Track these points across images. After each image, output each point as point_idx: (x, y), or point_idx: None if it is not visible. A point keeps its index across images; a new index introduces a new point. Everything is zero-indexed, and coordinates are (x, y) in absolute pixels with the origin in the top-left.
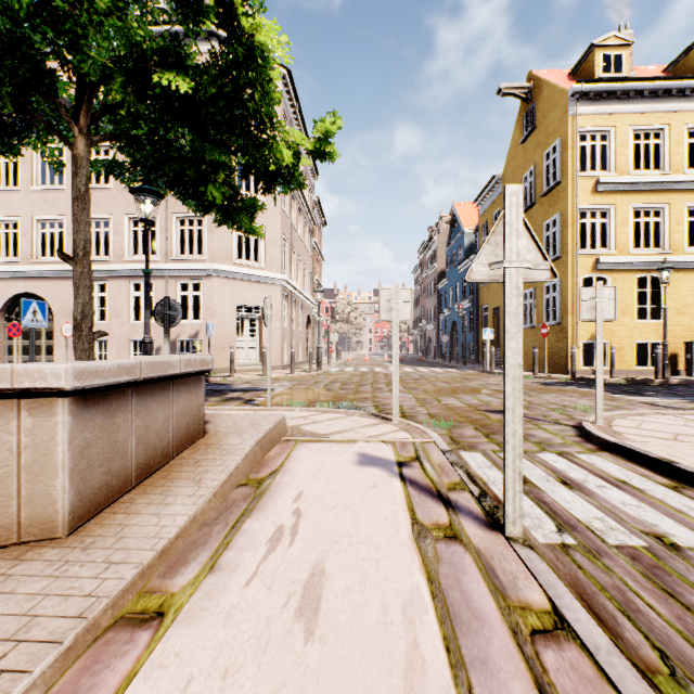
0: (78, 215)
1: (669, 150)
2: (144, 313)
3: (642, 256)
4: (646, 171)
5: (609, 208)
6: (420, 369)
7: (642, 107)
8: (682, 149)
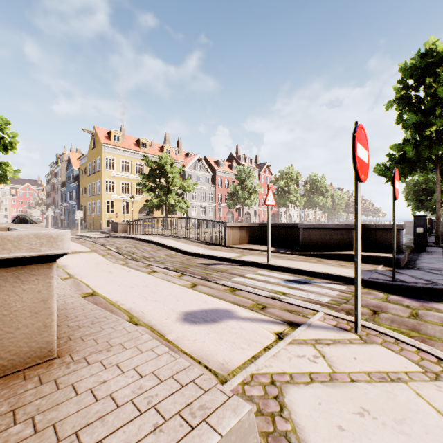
0: None
1: (131, 167)
2: None
3: (123, 196)
4: (125, 172)
5: (115, 181)
6: None
7: (124, 154)
8: (134, 168)
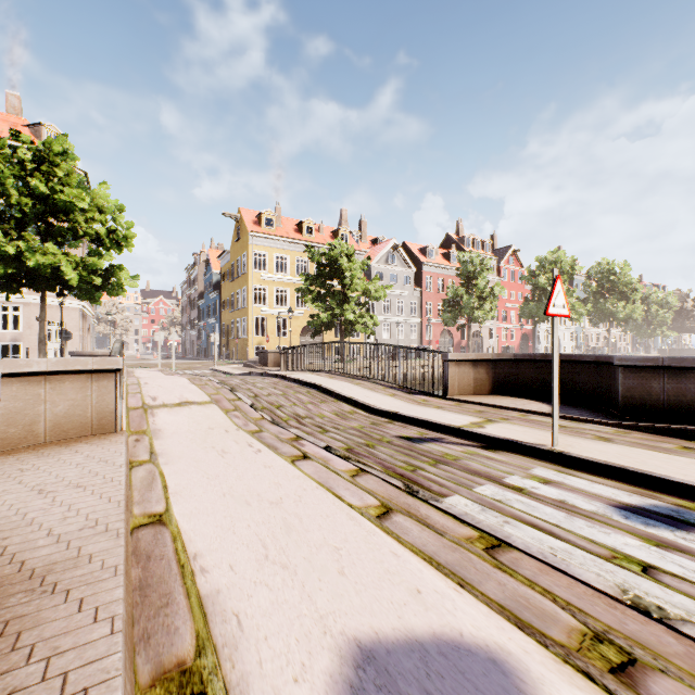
0: (44, 305)
1: (290, 266)
2: (61, 336)
3: (278, 310)
4: (281, 274)
5: (267, 287)
6: (179, 361)
7: (279, 246)
8: (294, 266)
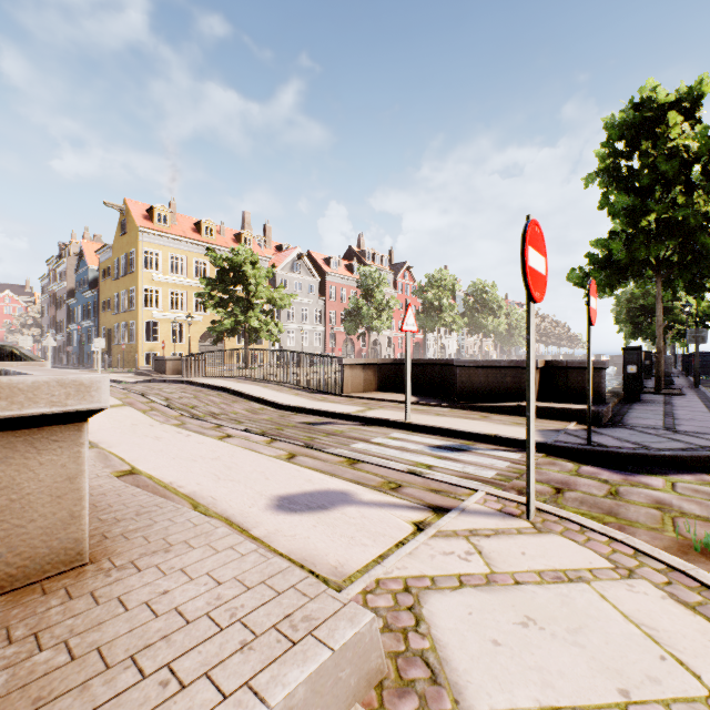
0: None
1: (187, 267)
2: None
3: (174, 314)
4: (177, 275)
5: (160, 289)
6: None
7: (175, 246)
8: (193, 268)
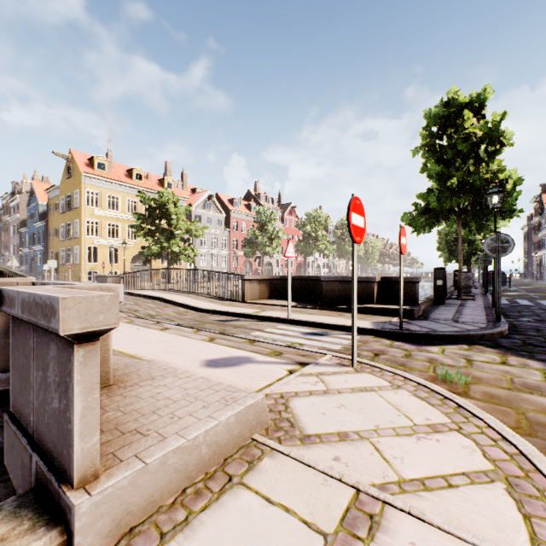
0: None
1: (121, 204)
2: None
3: (111, 241)
4: (113, 211)
5: (99, 221)
6: None
7: (111, 187)
8: (126, 205)
